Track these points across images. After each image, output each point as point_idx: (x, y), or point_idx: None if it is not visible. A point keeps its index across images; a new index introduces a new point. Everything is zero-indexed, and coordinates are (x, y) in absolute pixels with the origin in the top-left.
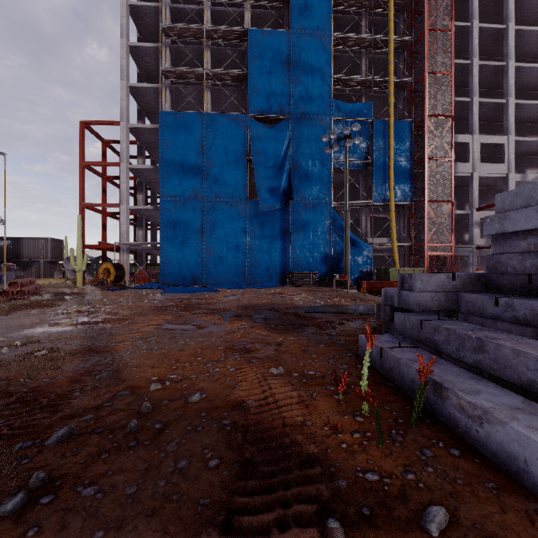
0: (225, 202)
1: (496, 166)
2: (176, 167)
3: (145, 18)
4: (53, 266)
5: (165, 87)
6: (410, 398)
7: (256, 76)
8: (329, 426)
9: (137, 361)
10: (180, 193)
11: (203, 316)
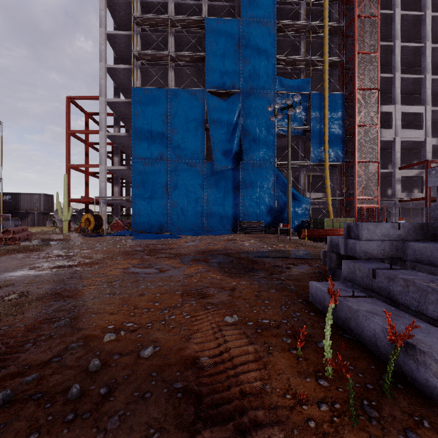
0: (186, 163)
1: (415, 132)
2: (145, 134)
3: (120, 11)
4: (45, 217)
5: (136, 67)
6: (372, 354)
7: (212, 58)
8: (292, 393)
9: (98, 306)
10: (148, 156)
11: (165, 260)
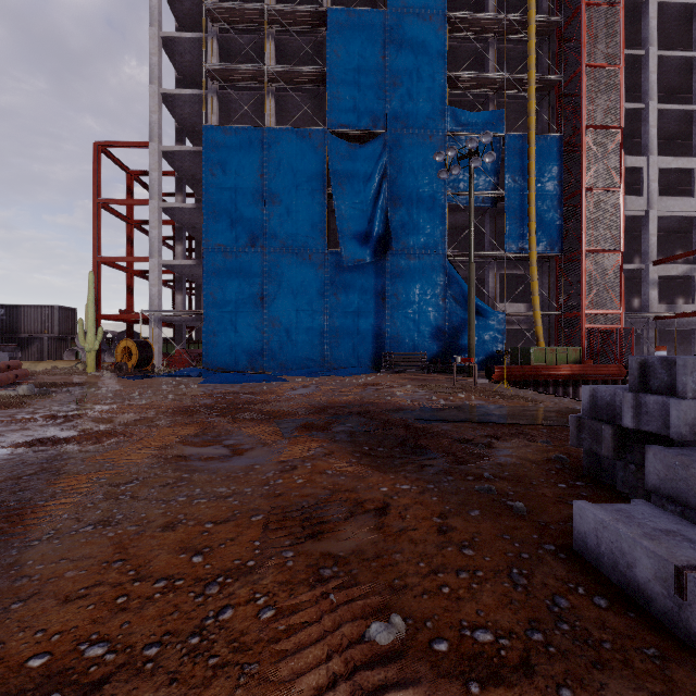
0: (295, 253)
1: (682, 201)
2: (225, 205)
3: (185, 0)
4: (62, 345)
5: (211, 93)
6: None
7: (339, 75)
8: None
9: (47, 567)
10: (231, 241)
11: (248, 426)
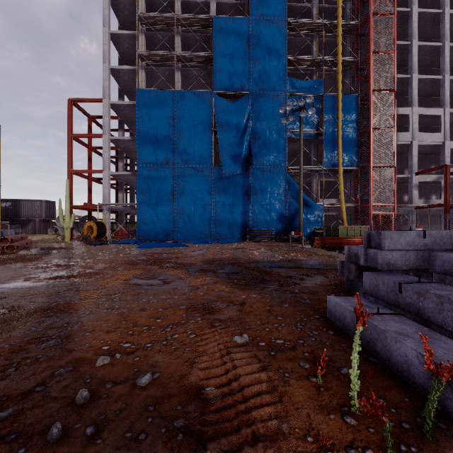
0: (193, 168)
1: (433, 135)
2: (150, 138)
3: (125, 10)
4: (47, 224)
5: (141, 68)
6: (404, 382)
7: (220, 58)
8: (314, 435)
9: (93, 323)
10: (154, 160)
11: (170, 270)
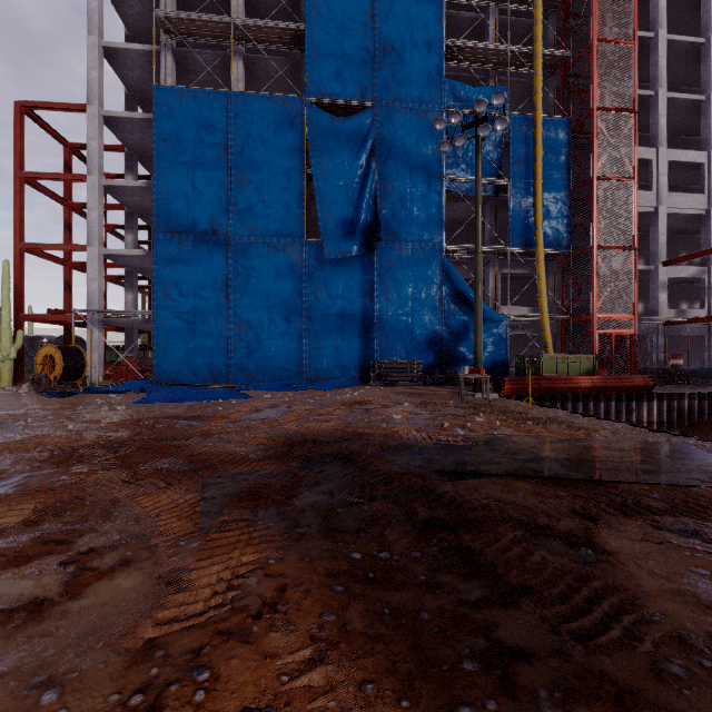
0: (267, 243)
1: (691, 198)
2: (181, 182)
3: None
4: None
5: (165, 49)
6: None
7: (320, 35)
8: None
9: None
10: (189, 227)
11: (151, 492)
